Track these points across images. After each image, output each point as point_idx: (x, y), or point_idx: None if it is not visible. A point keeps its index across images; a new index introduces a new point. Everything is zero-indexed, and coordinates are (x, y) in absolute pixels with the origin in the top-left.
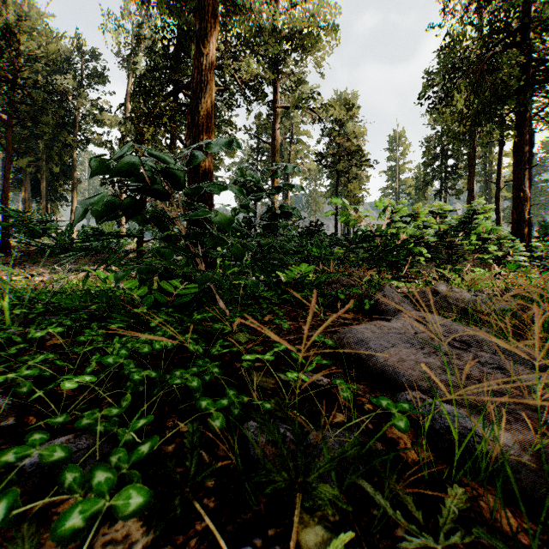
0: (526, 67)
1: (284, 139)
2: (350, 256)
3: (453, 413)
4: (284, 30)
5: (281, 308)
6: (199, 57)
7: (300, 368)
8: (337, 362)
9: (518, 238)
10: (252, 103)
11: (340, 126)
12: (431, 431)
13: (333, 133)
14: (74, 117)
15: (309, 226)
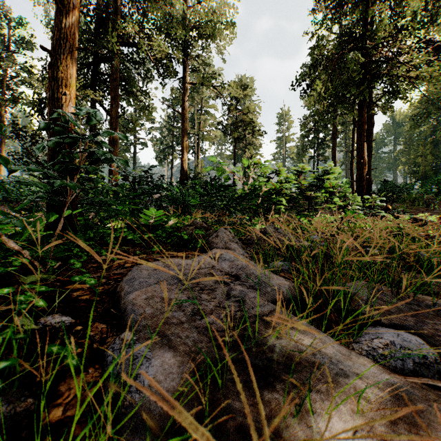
0: (365, 66)
1: (196, 110)
2: (216, 203)
3: (137, 356)
4: (190, 20)
5: (133, 248)
6: (59, 16)
7: (58, 309)
8: (110, 300)
9: (360, 192)
10: (166, 78)
11: (237, 102)
12: (109, 379)
13: (231, 107)
14: (3, 77)
15: (210, 180)
